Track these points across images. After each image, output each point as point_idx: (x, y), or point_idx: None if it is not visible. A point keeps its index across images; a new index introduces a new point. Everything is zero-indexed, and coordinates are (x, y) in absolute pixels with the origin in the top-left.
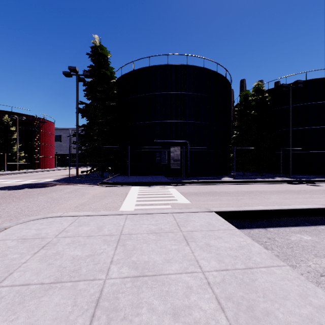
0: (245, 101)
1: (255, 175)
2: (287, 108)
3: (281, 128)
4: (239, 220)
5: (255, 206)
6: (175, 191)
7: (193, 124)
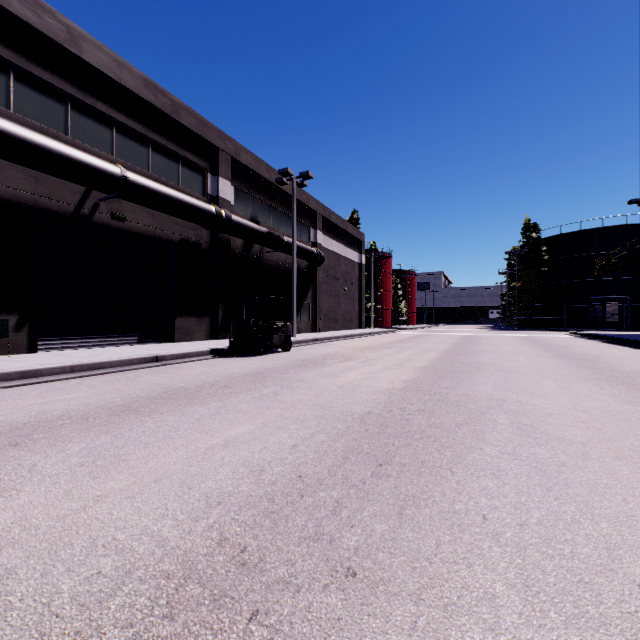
0: None
1: None
2: None
3: None
4: None
5: None
6: None
7: (634, 279)
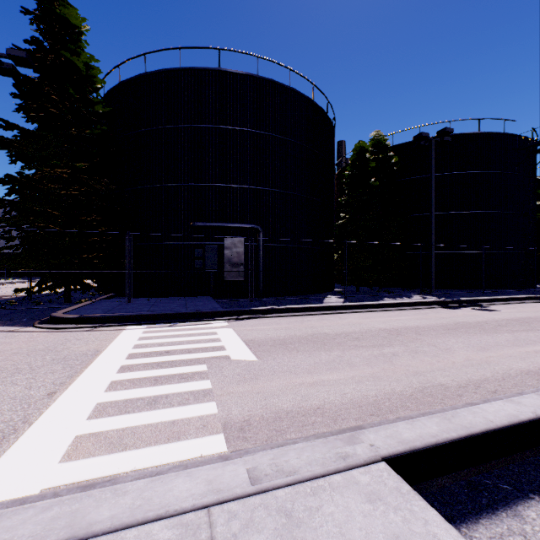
0: (360, 160)
1: (377, 291)
2: (421, 179)
3: (412, 212)
4: (463, 471)
5: (447, 382)
6: (234, 336)
7: (269, 193)
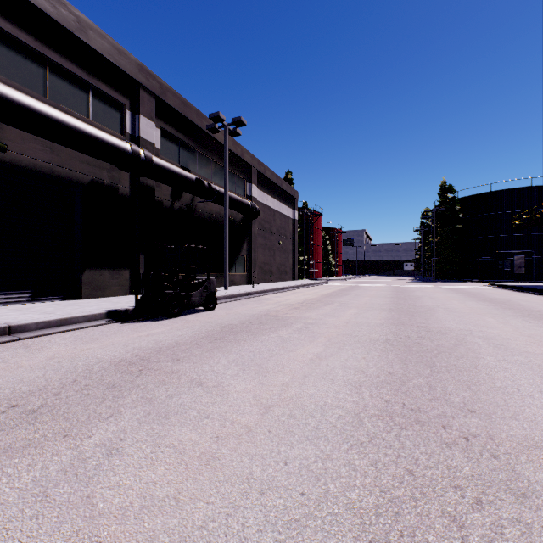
0: None
1: None
2: None
3: None
4: None
5: None
6: None
7: (538, 235)
